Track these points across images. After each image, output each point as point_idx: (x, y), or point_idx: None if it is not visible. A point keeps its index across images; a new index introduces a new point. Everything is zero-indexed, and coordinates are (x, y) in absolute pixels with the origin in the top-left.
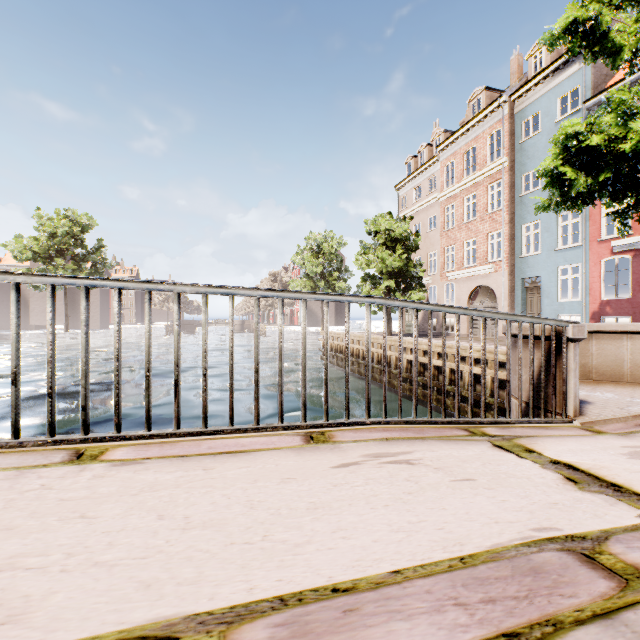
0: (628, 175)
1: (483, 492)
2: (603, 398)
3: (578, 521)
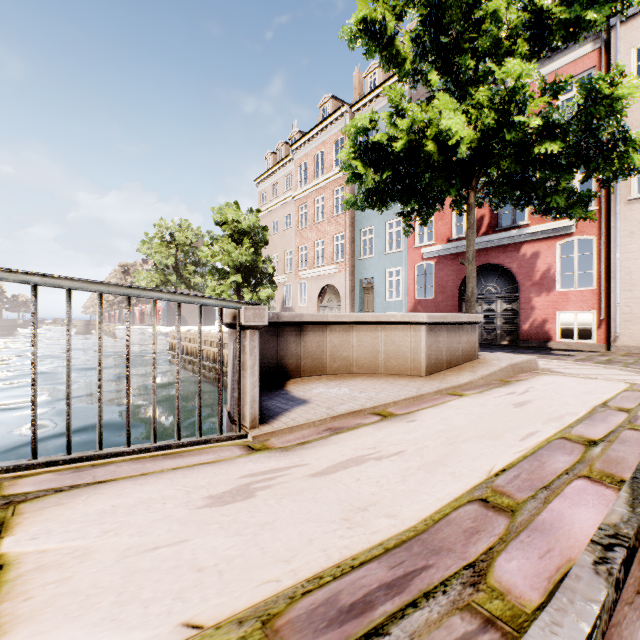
0: (405, 177)
1: None
2: (331, 395)
3: None
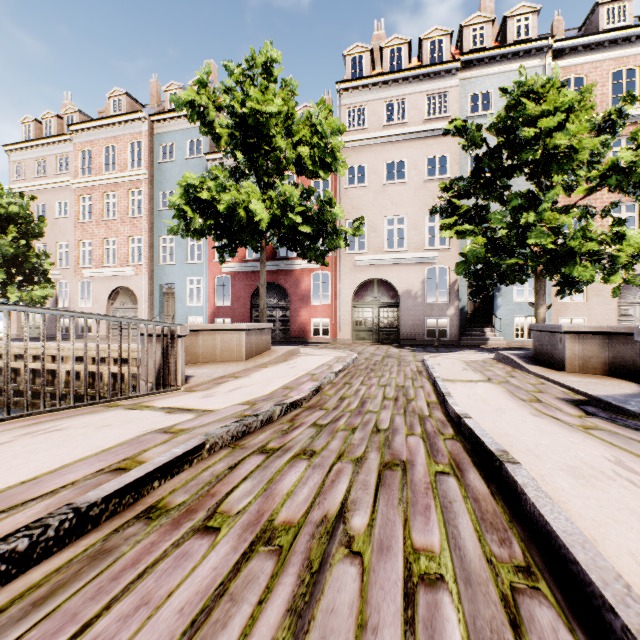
0: (223, 226)
1: (117, 427)
2: (202, 372)
3: (166, 424)
